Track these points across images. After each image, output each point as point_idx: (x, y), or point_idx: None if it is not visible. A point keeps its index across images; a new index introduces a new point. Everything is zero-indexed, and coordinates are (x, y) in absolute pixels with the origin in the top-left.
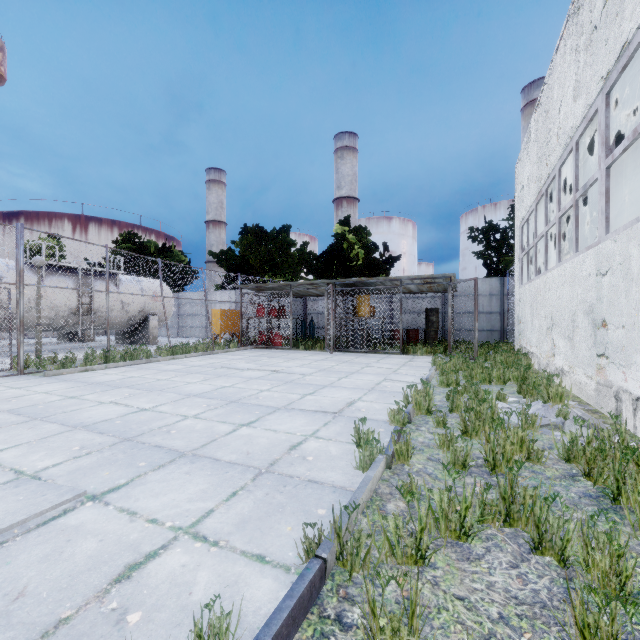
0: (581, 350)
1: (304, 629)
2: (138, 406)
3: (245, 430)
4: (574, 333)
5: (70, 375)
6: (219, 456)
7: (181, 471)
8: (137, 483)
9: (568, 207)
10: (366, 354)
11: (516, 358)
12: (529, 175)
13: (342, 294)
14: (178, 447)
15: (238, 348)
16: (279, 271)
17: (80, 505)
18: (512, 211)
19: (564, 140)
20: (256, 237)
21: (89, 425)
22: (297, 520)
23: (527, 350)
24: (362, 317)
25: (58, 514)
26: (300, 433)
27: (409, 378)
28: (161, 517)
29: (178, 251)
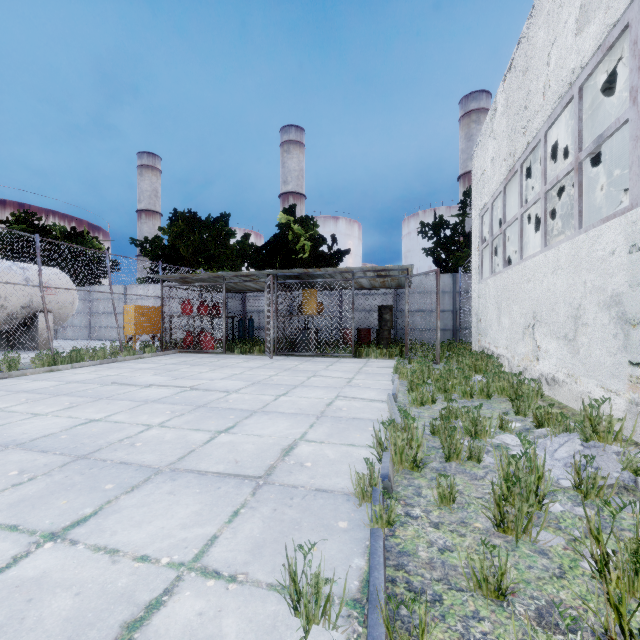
0: (593, 355)
1: None
2: None
3: (41, 558)
4: (578, 332)
5: None
6: None
7: None
8: None
9: (564, 174)
10: (313, 358)
11: (488, 362)
12: (494, 155)
13: (285, 288)
14: None
15: (155, 353)
16: (216, 264)
17: None
18: (462, 207)
19: (557, 92)
20: (188, 224)
21: None
22: None
23: (491, 351)
24: (308, 315)
25: None
26: (169, 557)
27: (369, 393)
28: None
29: (93, 237)
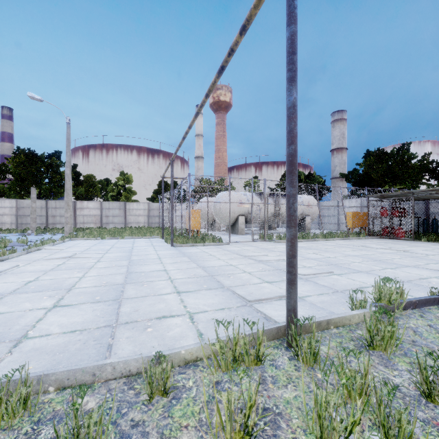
0: None
1: (431, 307)
2: (327, 256)
3: (389, 270)
4: None
5: (284, 243)
6: (379, 274)
7: (364, 275)
8: (348, 274)
9: None
10: None
11: None
12: None
13: None
14: (357, 269)
15: (366, 237)
16: (399, 180)
17: (332, 275)
18: None
19: None
20: (377, 158)
21: (312, 259)
22: (426, 293)
23: None
24: None
25: (327, 275)
26: (426, 275)
27: None
28: (364, 282)
29: (317, 176)
